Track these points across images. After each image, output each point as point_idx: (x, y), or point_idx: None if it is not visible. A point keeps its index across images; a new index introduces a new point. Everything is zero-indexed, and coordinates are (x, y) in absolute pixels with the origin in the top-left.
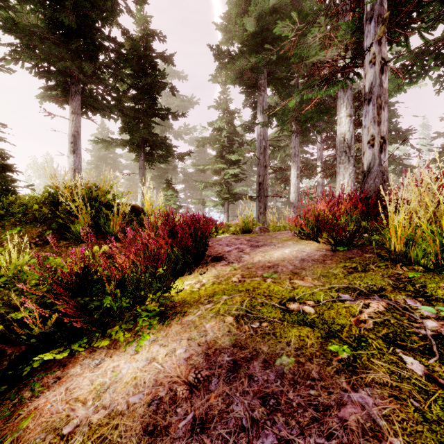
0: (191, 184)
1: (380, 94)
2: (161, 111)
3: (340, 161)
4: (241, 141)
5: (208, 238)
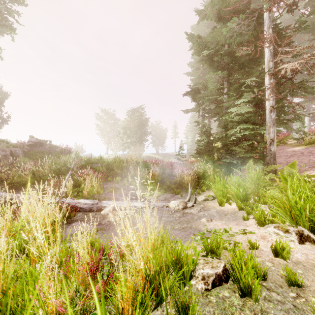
0: None
1: None
2: None
3: None
4: None
5: None
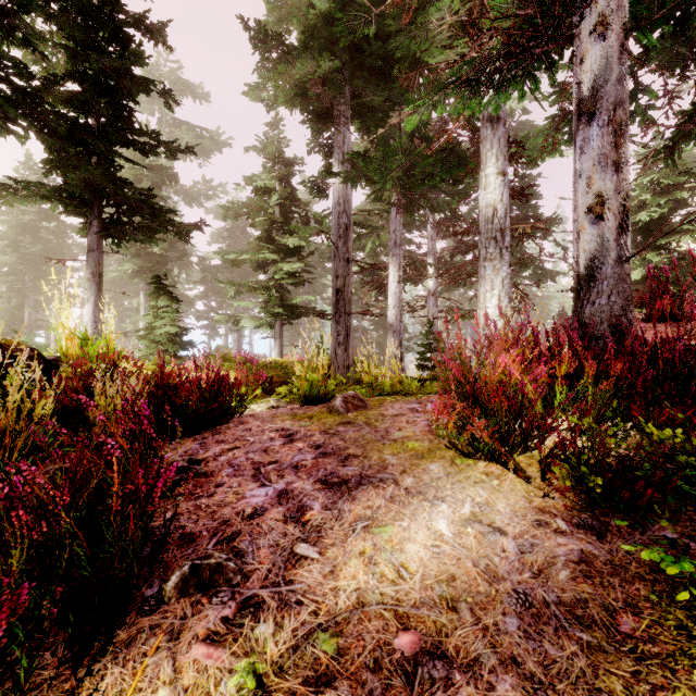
0: (217, 287)
1: (619, 100)
2: (139, 135)
3: (487, 255)
4: (305, 214)
5: (218, 428)
